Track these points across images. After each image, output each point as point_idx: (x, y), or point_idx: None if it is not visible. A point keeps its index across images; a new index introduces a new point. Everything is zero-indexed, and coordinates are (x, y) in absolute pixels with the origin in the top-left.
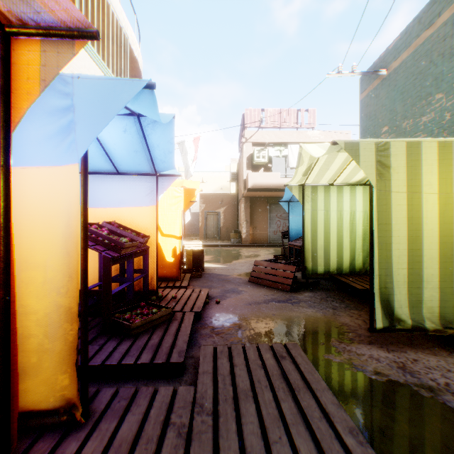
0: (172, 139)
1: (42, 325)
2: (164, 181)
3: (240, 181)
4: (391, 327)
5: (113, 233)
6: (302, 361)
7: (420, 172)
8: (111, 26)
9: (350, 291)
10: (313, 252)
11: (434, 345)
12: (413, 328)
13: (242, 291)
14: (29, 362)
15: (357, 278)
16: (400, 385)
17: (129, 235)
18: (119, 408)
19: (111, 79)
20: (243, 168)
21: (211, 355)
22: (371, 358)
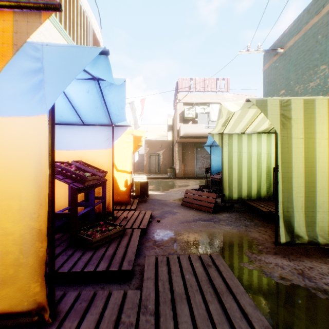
0: (124, 98)
1: (18, 244)
2: (118, 130)
3: (174, 131)
4: (291, 242)
5: (80, 169)
6: (224, 269)
7: (314, 123)
8: (79, 16)
9: (257, 213)
10: (229, 183)
11: (324, 255)
12: (309, 243)
13: (177, 212)
14: (7, 273)
15: (262, 203)
16: (301, 288)
17: (91, 171)
18: (80, 308)
19: (73, 47)
20: (177, 121)
21: (153, 264)
22: (276, 266)
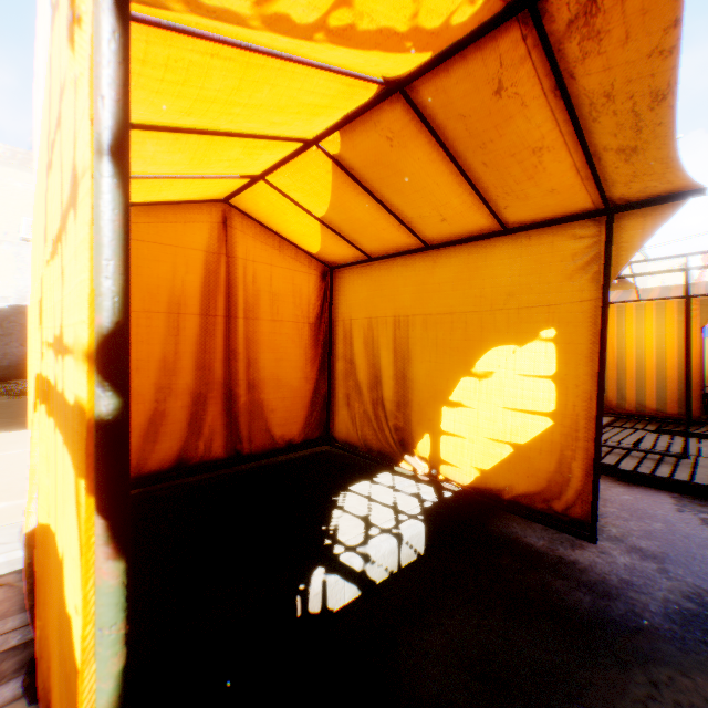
0: None
1: None
2: None
3: None
4: None
5: None
6: None
7: None
8: None
9: None
10: None
11: None
12: None
13: None
14: None
15: None
16: None
17: None
18: None
19: None
20: None
21: None
22: None
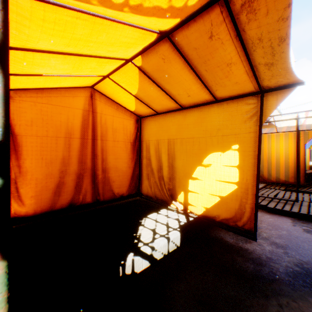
0: None
1: None
2: None
3: None
4: None
5: None
6: None
7: None
8: None
9: None
10: None
11: None
12: None
13: None
14: None
15: None
16: None
17: None
18: None
19: None
20: None
21: None
22: None
